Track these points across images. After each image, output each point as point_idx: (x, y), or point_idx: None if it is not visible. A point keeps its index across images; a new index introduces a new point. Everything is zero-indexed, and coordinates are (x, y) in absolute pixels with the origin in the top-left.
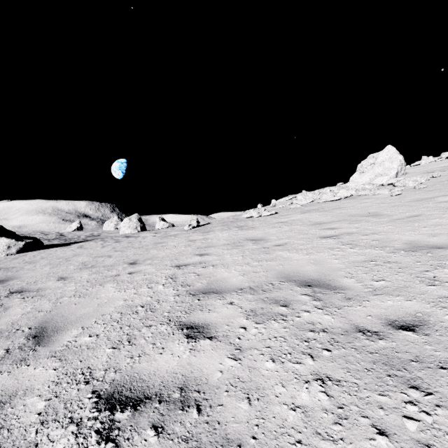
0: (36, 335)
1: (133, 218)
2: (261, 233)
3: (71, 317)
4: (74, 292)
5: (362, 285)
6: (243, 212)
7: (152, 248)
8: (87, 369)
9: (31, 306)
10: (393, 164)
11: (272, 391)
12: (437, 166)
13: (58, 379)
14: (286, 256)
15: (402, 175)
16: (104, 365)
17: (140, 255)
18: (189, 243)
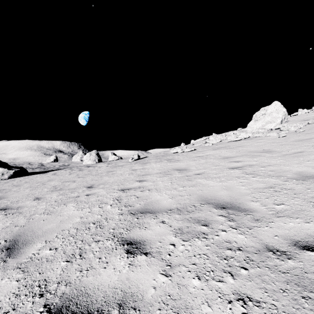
0: (9, 247)
1: (92, 153)
2: (184, 164)
3: (39, 231)
4: (44, 210)
5: (266, 208)
6: (171, 149)
7: (105, 175)
8: (44, 281)
9: (10, 222)
10: (278, 114)
11: (199, 311)
12: (311, 116)
13: (18, 290)
14: (204, 183)
15: (285, 122)
16: (58, 278)
17: (96, 181)
18: (131, 172)
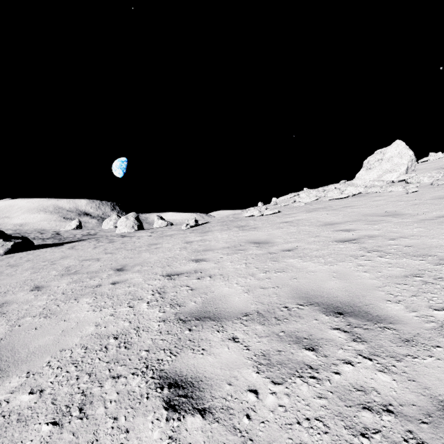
0: None
1: (130, 216)
2: (265, 234)
3: (22, 352)
4: (42, 309)
5: (418, 315)
6: (243, 210)
7: (144, 251)
8: None
9: None
10: (402, 159)
11: None
12: None
13: None
14: (299, 266)
15: (413, 171)
16: None
17: (130, 259)
18: (185, 246)
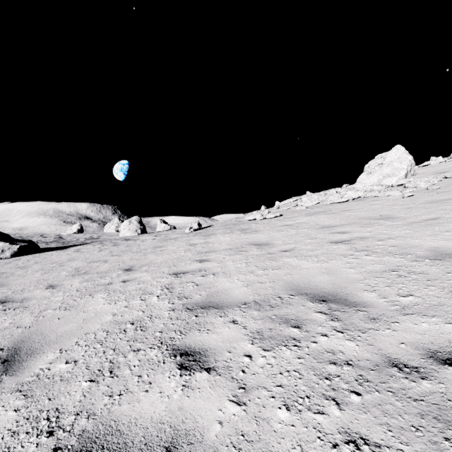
0: (7, 359)
1: (133, 220)
2: (265, 237)
3: (51, 335)
4: (60, 303)
5: (386, 301)
6: (246, 214)
7: (150, 253)
8: (55, 411)
9: (10, 321)
10: (402, 164)
11: None
12: (448, 167)
13: (16, 425)
14: (294, 264)
15: (412, 176)
16: (76, 407)
17: (137, 261)
18: (189, 248)
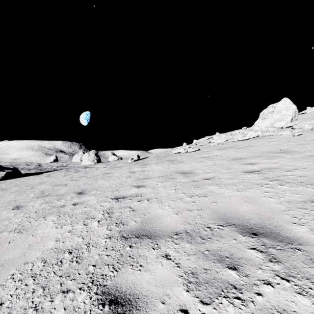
0: None
1: (91, 153)
2: (189, 166)
3: None
4: (17, 225)
5: None
6: (172, 149)
7: (100, 178)
8: None
9: None
10: (288, 111)
11: None
12: None
13: None
14: (217, 191)
15: (296, 120)
16: None
17: (89, 185)
18: (130, 175)
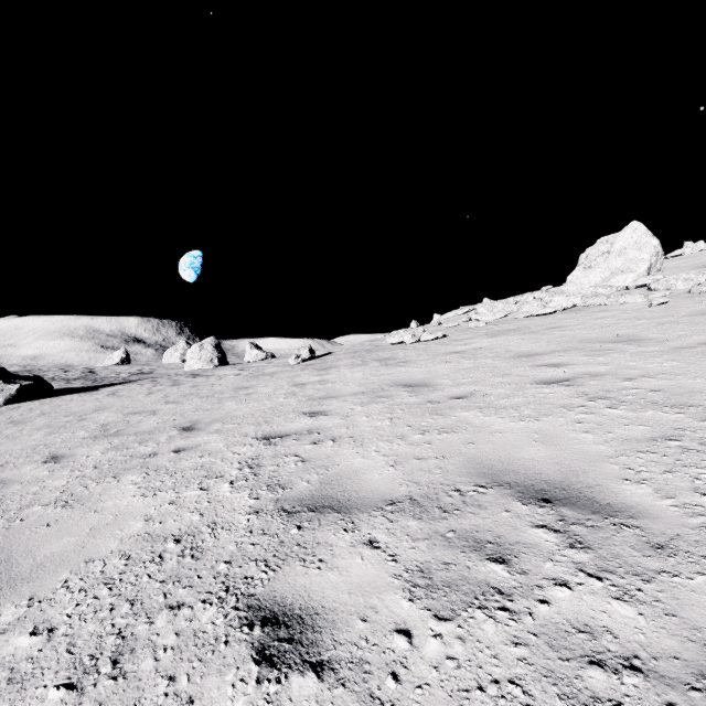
0: None
1: (206, 344)
2: (422, 372)
3: (23, 563)
4: (60, 492)
5: (676, 505)
6: (387, 334)
7: (228, 399)
8: None
9: None
10: (642, 252)
11: None
12: None
13: None
14: (478, 422)
15: (658, 271)
16: None
17: (205, 412)
18: (293, 390)
